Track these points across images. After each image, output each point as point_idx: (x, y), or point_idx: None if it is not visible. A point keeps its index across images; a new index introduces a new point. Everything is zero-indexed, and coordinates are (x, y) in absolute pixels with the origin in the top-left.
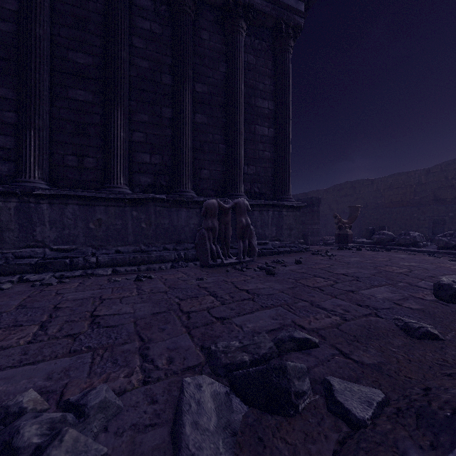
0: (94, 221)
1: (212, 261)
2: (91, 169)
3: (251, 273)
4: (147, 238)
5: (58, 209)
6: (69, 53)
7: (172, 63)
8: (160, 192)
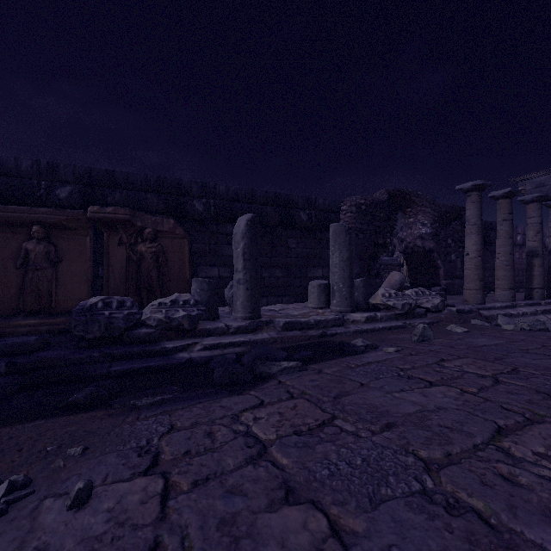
0: None
1: None
2: None
3: None
4: None
5: None
6: None
7: None
8: None
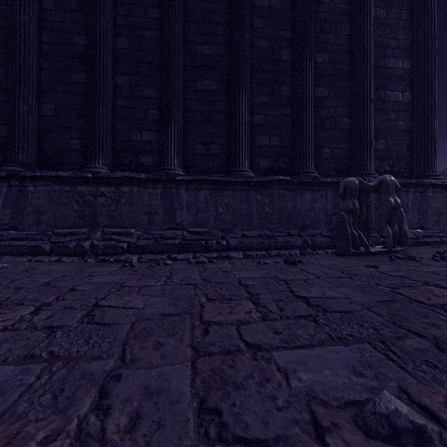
0: (222, 206)
1: (352, 248)
2: (216, 156)
3: (436, 263)
4: (270, 223)
5: (193, 194)
6: (198, 46)
7: (291, 37)
8: (279, 175)
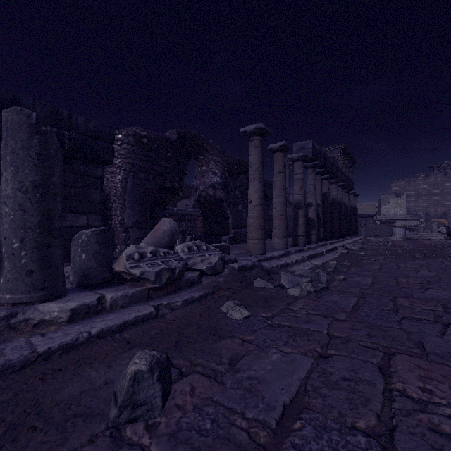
0: None
1: None
2: None
3: None
4: None
5: None
6: None
7: None
8: None
